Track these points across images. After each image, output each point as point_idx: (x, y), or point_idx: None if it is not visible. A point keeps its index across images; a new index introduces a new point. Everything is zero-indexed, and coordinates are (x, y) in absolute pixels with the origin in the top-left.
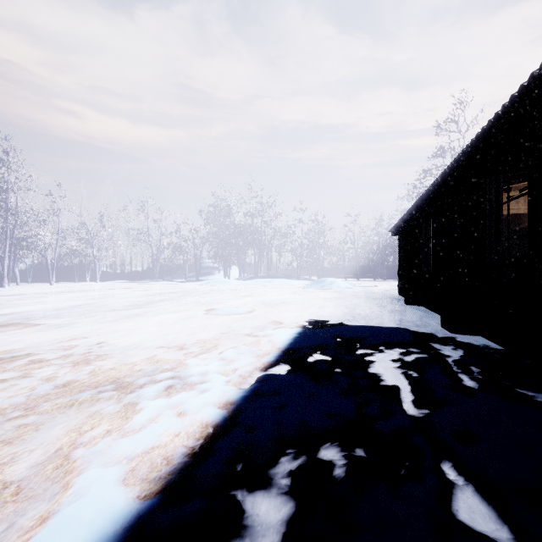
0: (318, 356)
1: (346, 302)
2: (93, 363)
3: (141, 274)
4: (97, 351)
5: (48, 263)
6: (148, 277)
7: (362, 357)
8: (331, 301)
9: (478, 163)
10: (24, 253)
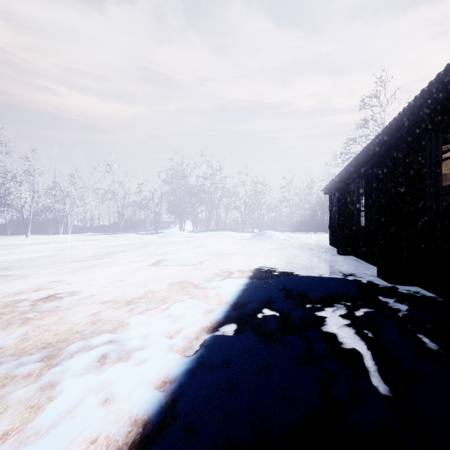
0: (266, 312)
1: (286, 253)
2: (30, 323)
3: (108, 228)
4: (40, 307)
5: (24, 218)
6: (114, 230)
7: (311, 313)
8: (272, 251)
9: (421, 119)
10: (3, 209)
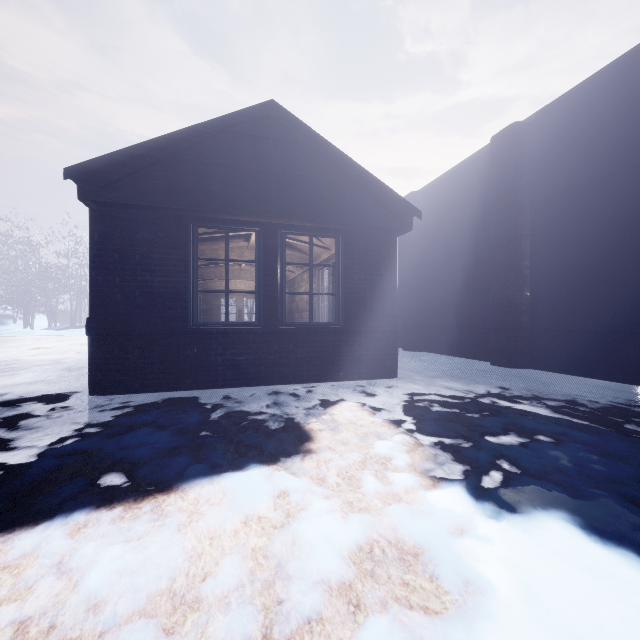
0: None
1: None
2: None
3: None
4: None
5: None
6: None
7: None
8: None
9: None
10: None
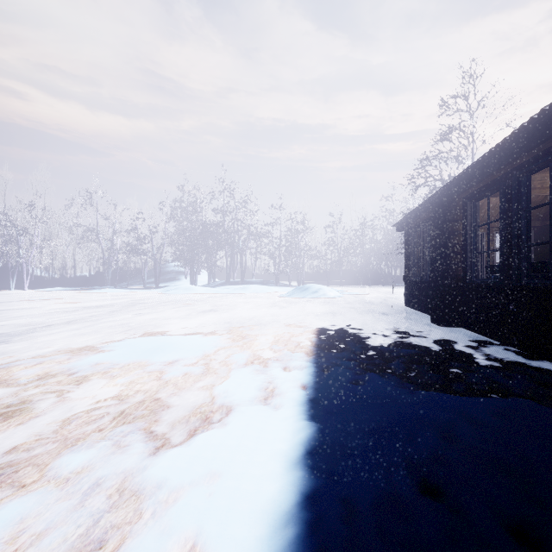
0: None
1: (349, 321)
2: None
3: (93, 280)
4: None
5: None
6: (99, 283)
7: None
8: (326, 318)
9: None
10: None
